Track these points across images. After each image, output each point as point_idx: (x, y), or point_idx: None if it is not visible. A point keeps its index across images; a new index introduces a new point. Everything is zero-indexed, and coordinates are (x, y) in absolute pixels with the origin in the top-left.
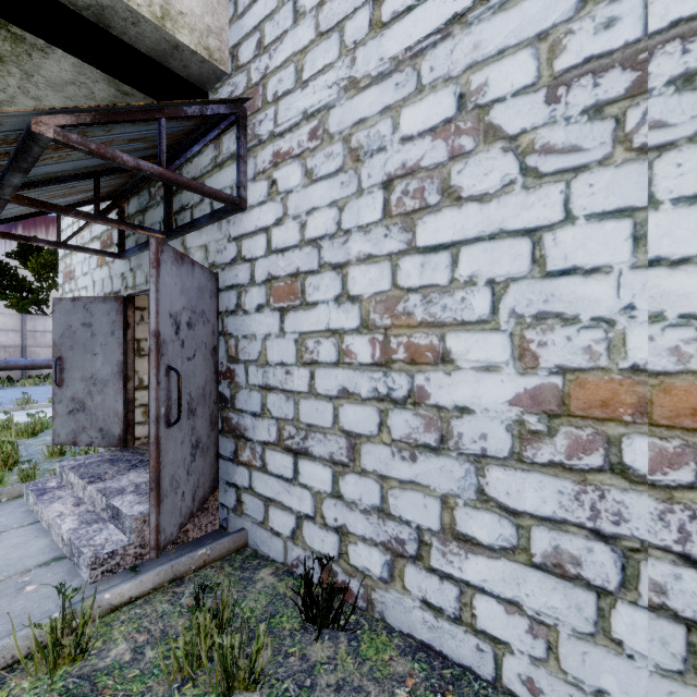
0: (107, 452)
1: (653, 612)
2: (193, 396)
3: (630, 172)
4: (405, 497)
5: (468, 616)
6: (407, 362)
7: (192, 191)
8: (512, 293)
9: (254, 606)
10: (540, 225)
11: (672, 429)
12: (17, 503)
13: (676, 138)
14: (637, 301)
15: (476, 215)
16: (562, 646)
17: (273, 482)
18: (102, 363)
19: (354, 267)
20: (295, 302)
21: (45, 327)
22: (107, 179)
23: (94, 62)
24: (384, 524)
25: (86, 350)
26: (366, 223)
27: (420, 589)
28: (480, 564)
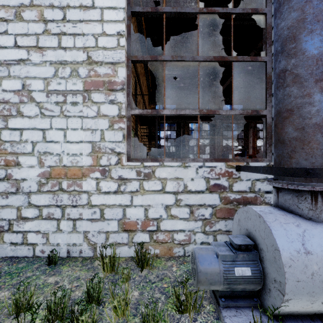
0: None
1: (68, 220)
2: None
3: (63, 120)
4: (4, 211)
5: (26, 241)
6: (5, 165)
7: None
8: (38, 145)
9: None
10: (45, 128)
11: (71, 178)
12: None
13: (71, 115)
14: (65, 150)
15: (28, 121)
16: (50, 237)
17: None
18: None
19: None
20: None
21: None
22: None
23: None
24: None
25: None
26: None
27: (10, 239)
28: (29, 224)
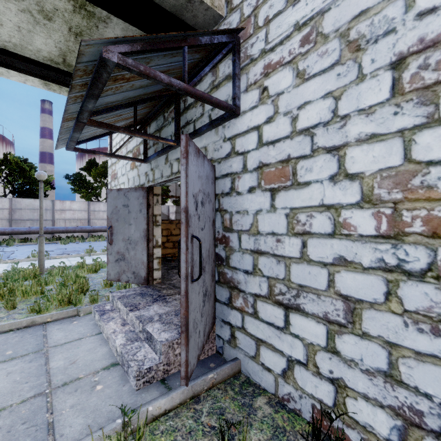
0: (137, 288)
1: None
2: (203, 257)
3: None
4: (423, 369)
5: None
6: (427, 235)
7: (204, 101)
8: None
9: (260, 436)
10: None
11: None
12: (89, 318)
13: None
14: None
15: None
16: None
17: (264, 328)
18: (134, 230)
19: (353, 147)
20: (286, 183)
21: (99, 208)
22: (139, 108)
23: (135, 24)
24: (393, 389)
25: (125, 221)
26: (368, 106)
27: None
28: None
